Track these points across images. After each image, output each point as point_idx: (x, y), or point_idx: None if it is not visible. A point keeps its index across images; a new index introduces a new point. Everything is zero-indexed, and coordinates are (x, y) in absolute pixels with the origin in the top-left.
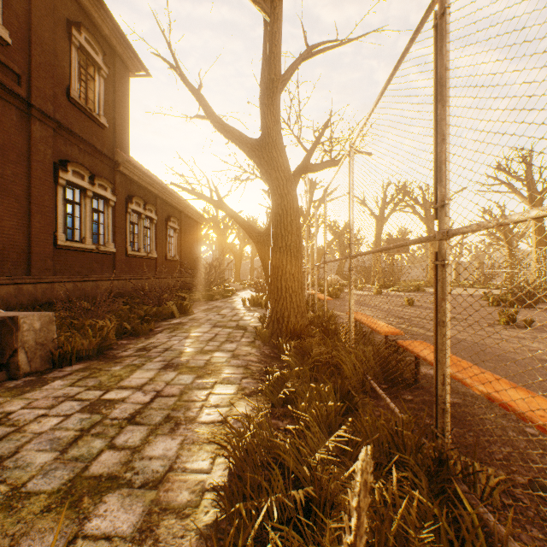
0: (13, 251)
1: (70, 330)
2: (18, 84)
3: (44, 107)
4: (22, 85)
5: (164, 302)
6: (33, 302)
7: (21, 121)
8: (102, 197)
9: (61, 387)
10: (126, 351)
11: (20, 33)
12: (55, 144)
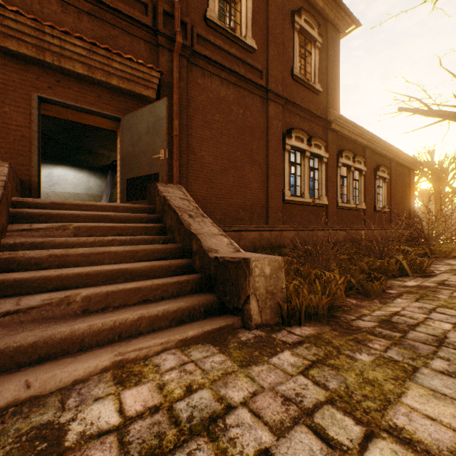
0: (257, 206)
1: (296, 277)
2: (260, 78)
3: (275, 90)
4: (262, 78)
5: (386, 255)
6: (269, 246)
7: (262, 106)
8: (316, 155)
9: (290, 370)
10: (360, 319)
11: (261, 39)
12: (283, 118)
